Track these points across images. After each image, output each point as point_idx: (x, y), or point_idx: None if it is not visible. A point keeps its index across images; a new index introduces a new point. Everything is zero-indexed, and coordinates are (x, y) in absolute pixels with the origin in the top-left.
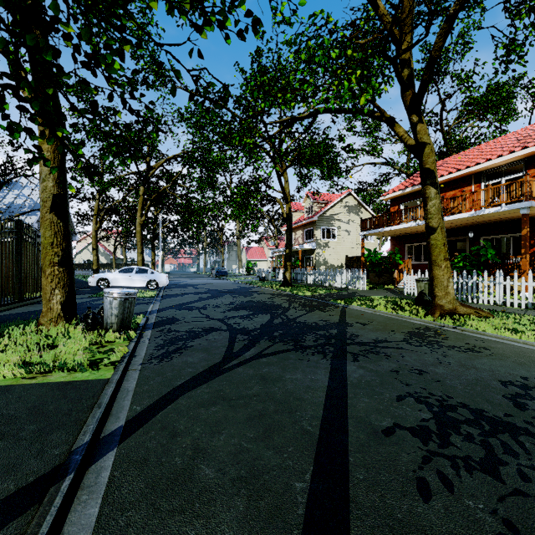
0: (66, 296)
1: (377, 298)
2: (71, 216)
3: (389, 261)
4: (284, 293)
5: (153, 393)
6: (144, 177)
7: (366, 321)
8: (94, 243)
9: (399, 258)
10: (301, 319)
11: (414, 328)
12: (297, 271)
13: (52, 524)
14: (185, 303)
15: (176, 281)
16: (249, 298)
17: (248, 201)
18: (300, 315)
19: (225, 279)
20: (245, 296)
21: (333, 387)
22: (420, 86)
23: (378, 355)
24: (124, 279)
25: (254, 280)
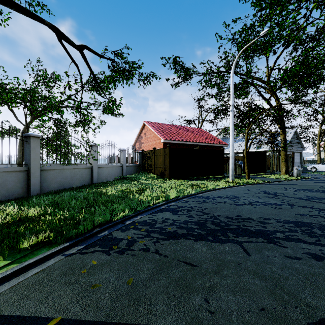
0: (286, 168)
1: None
2: (301, 141)
3: None
4: None
5: (291, 181)
6: None
7: None
8: (318, 150)
9: None
10: None
11: None
12: None
13: (274, 182)
14: None
15: None
16: None
17: None
18: None
19: None
20: None
21: (324, 185)
22: None
23: None
24: (324, 168)
25: None
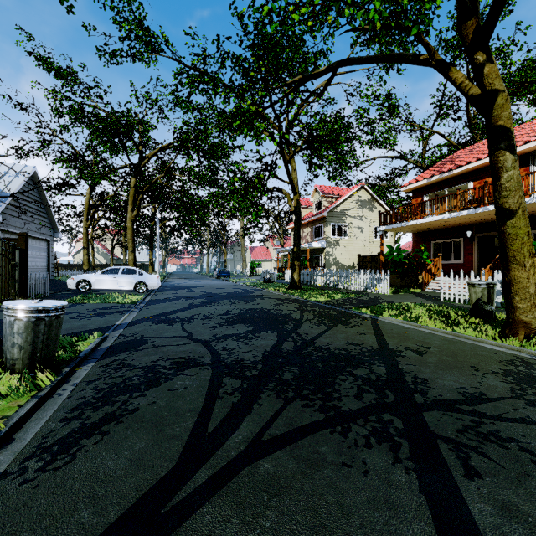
0: None
1: (412, 307)
2: (51, 210)
3: (414, 260)
4: (293, 298)
5: None
6: (135, 167)
7: (419, 346)
8: (85, 241)
9: (426, 257)
10: (322, 342)
11: (505, 363)
12: (305, 271)
13: None
14: (170, 311)
15: (174, 282)
16: (250, 304)
17: (251, 192)
18: (319, 334)
19: (227, 280)
20: (246, 302)
21: None
22: (493, 6)
23: (507, 450)
24: (109, 281)
25: (258, 281)
